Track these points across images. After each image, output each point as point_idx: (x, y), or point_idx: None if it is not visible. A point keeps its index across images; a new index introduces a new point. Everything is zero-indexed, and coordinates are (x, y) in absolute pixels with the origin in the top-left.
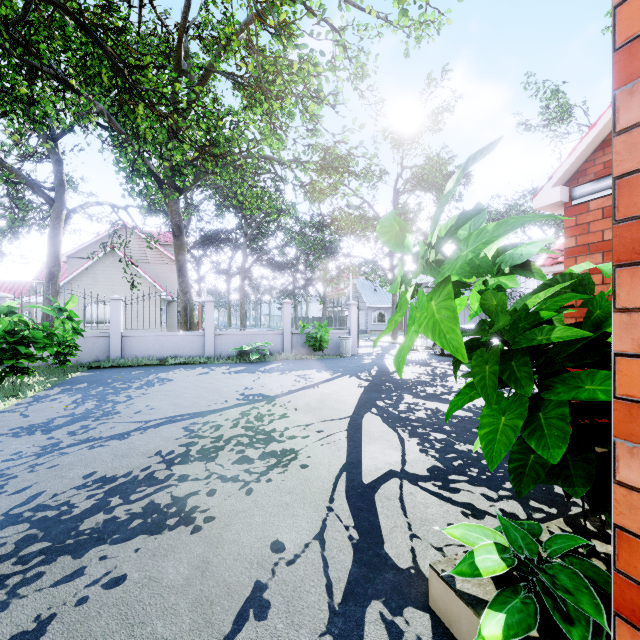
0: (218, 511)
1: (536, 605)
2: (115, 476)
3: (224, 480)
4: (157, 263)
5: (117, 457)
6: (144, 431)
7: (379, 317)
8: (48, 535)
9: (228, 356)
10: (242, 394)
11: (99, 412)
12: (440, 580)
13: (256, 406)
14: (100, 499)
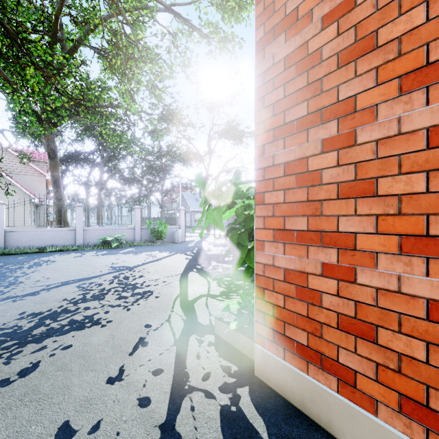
0: (113, 318)
1: (248, 318)
2: (41, 312)
3: (112, 307)
4: (26, 174)
5: (37, 304)
6: (49, 290)
7: (199, 217)
8: (14, 338)
9: (94, 245)
10: (111, 267)
11: (6, 283)
12: (218, 320)
13: (122, 272)
14: (38, 322)
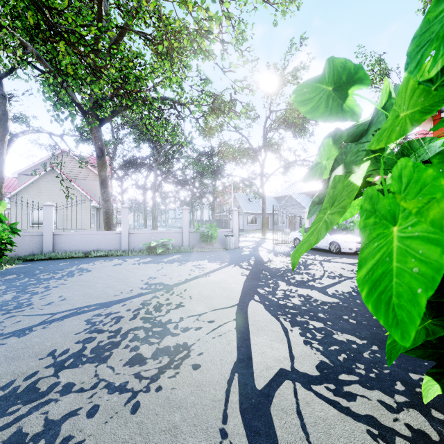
0: None
1: None
2: None
3: (111, 390)
4: (89, 179)
5: (7, 360)
6: (47, 325)
7: (252, 220)
8: None
9: (140, 249)
10: (146, 283)
11: (13, 304)
12: None
13: (156, 295)
14: None
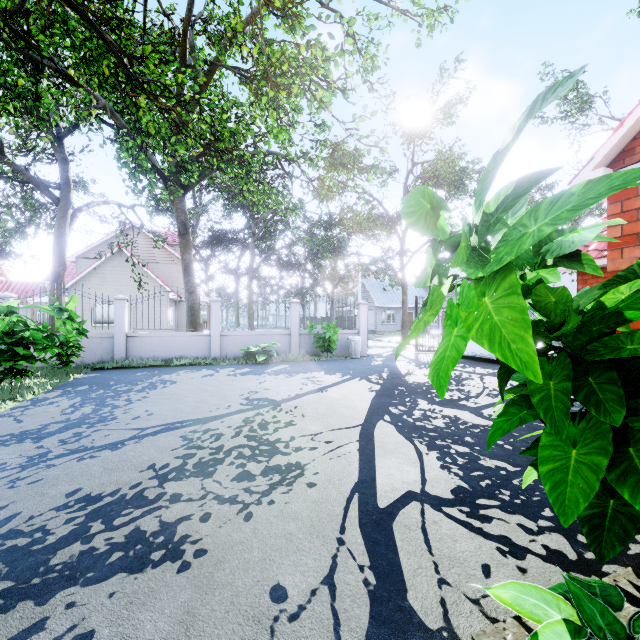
0: (211, 542)
1: None
2: (101, 494)
3: (221, 501)
4: (165, 263)
5: (106, 471)
6: (139, 440)
7: (388, 317)
8: (13, 571)
9: (234, 357)
10: (246, 398)
11: (95, 417)
12: None
13: (261, 412)
14: (80, 524)
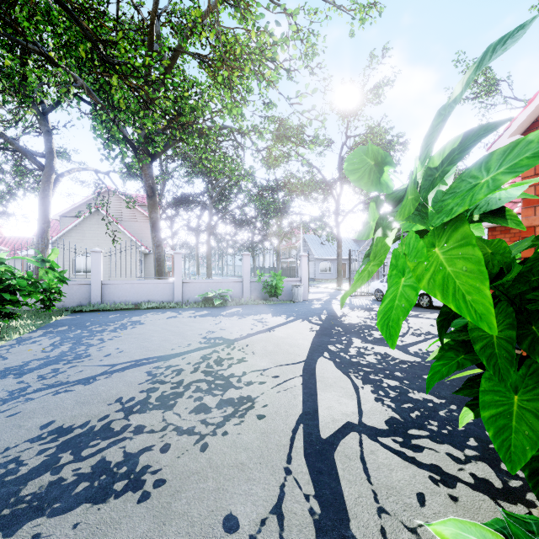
0: (170, 472)
1: None
2: (72, 426)
3: (180, 432)
4: (136, 221)
5: (78, 404)
6: (109, 375)
7: (325, 267)
8: None
9: (194, 301)
10: (204, 337)
11: (72, 355)
12: None
13: (216, 350)
14: (51, 455)
